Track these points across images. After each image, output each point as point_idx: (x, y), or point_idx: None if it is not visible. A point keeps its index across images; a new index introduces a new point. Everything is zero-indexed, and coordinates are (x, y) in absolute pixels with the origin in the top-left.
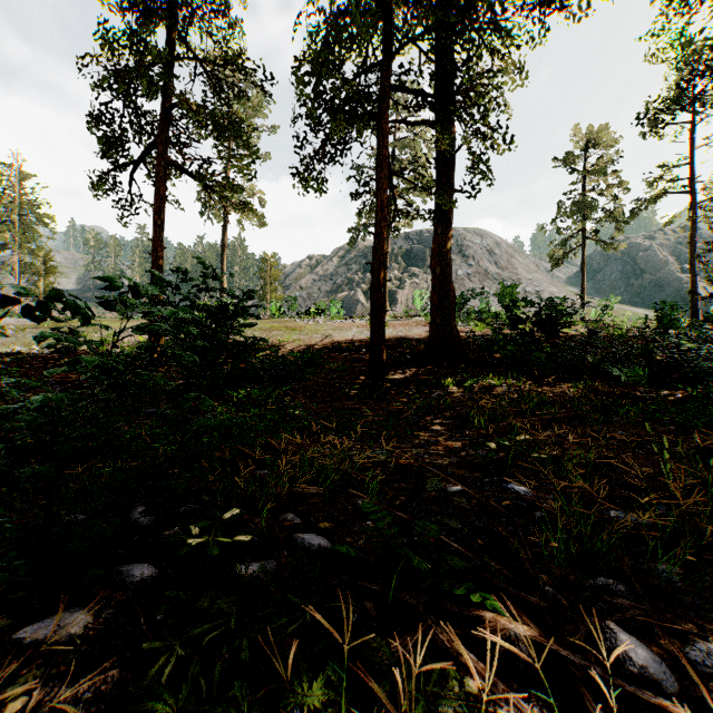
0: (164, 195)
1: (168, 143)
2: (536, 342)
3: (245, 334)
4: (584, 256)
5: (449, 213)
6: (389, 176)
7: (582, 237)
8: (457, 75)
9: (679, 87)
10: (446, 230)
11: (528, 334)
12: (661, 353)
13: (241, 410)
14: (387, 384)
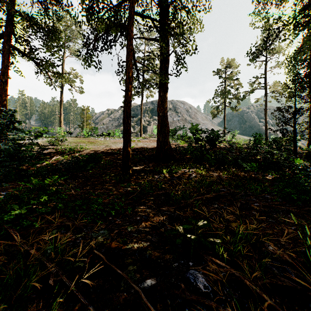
0: (7, 65)
1: (10, 35)
2: (207, 150)
3: (64, 145)
4: (225, 113)
5: (166, 85)
6: (134, 62)
7: (224, 105)
8: (168, 9)
9: (264, 41)
10: (164, 93)
11: (203, 146)
12: (260, 155)
13: (24, 195)
14: (132, 172)
